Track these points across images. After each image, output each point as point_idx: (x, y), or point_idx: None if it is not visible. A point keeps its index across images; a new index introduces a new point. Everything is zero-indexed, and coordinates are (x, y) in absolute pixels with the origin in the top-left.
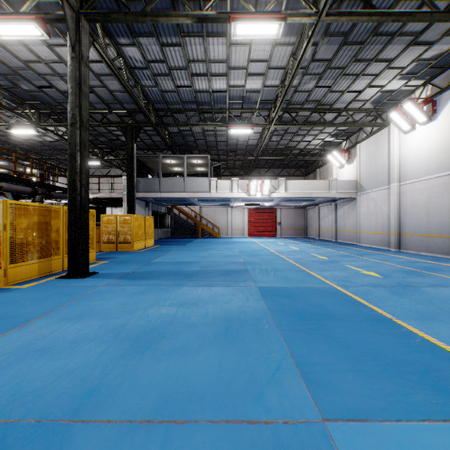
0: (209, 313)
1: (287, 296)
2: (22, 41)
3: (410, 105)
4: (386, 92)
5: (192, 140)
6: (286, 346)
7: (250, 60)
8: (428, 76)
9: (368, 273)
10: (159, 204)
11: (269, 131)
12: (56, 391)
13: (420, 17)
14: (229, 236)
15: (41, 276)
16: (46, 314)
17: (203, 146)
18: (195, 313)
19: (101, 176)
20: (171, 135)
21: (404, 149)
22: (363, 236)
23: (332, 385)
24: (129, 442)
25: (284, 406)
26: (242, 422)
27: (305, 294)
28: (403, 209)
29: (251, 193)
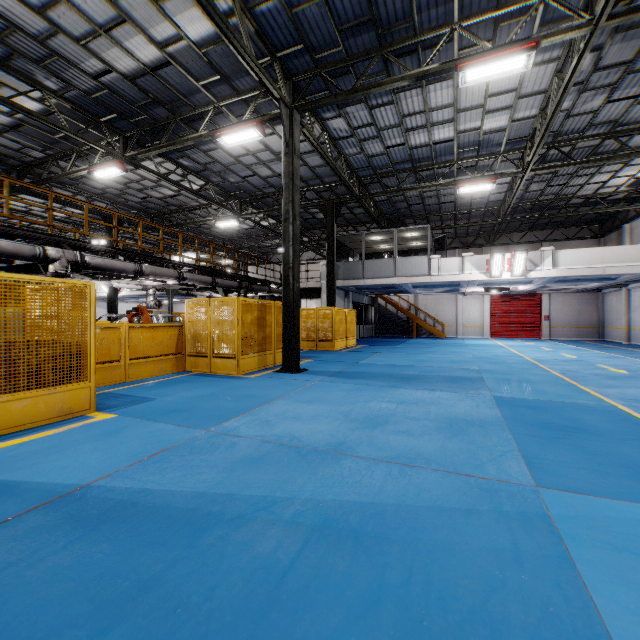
0: (431, 412)
1: (532, 408)
2: None
3: None
4: None
5: (404, 206)
6: (515, 444)
7: (488, 95)
8: None
9: None
10: (361, 293)
11: (523, 181)
12: (317, 439)
13: None
14: (459, 336)
15: (259, 369)
16: (282, 397)
17: (420, 212)
18: (416, 410)
19: None
20: (377, 204)
21: None
22: None
23: (557, 473)
24: (376, 467)
25: (501, 474)
26: (460, 474)
27: (560, 409)
28: None
29: (493, 273)
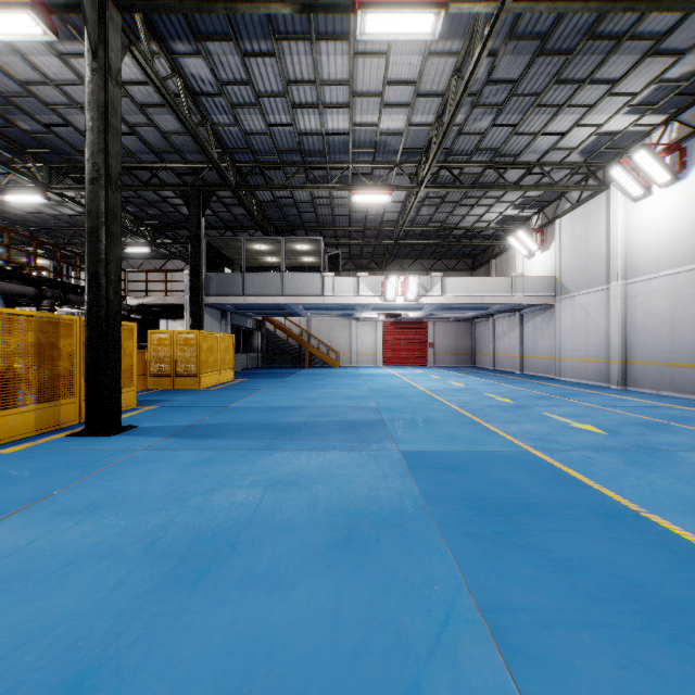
0: (319, 501)
1: (452, 468)
2: (15, 48)
3: (644, 154)
4: (604, 135)
5: (294, 213)
6: (458, 571)
7: (388, 81)
8: (673, 108)
9: (581, 426)
10: (244, 314)
11: (417, 199)
12: (12, 677)
13: (669, 4)
14: (353, 365)
15: (41, 433)
16: (32, 504)
17: (312, 223)
18: (295, 501)
19: (150, 270)
20: (261, 205)
21: (633, 226)
22: (566, 365)
23: (554, 660)
24: None
25: None
26: None
27: (483, 466)
28: (632, 322)
29: (388, 296)
